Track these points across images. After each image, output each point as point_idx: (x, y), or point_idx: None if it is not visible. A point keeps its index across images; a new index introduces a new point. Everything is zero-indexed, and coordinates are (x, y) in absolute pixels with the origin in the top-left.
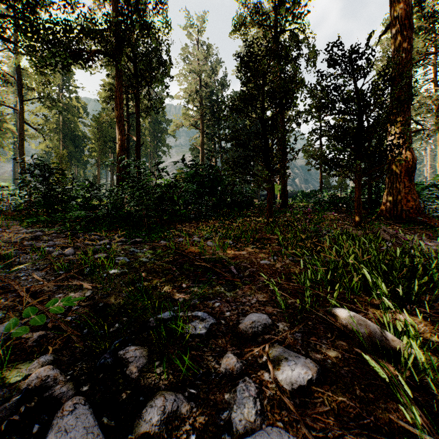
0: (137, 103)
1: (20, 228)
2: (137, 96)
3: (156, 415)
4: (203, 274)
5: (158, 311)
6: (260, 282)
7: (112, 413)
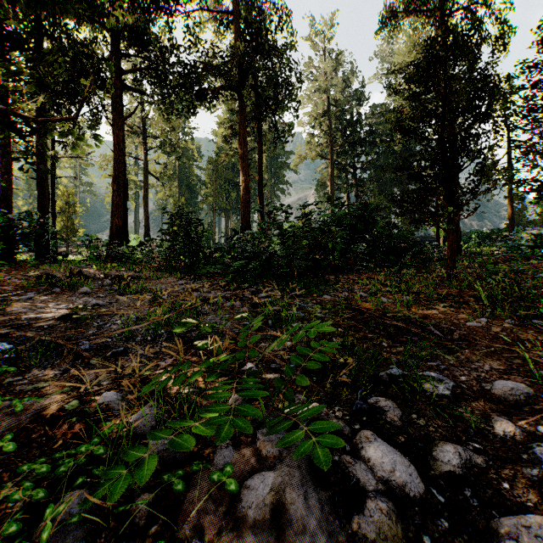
0: (260, 138)
1: (173, 279)
2: (260, 129)
3: (454, 458)
4: (397, 333)
5: (375, 367)
6: (483, 347)
7: (400, 451)
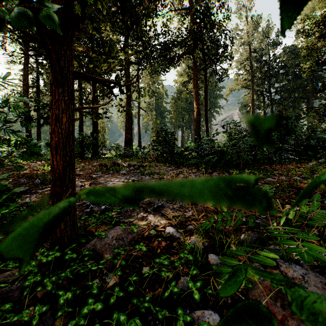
0: (206, 80)
1: (163, 167)
2: (206, 75)
3: None
4: None
5: None
6: None
7: None
